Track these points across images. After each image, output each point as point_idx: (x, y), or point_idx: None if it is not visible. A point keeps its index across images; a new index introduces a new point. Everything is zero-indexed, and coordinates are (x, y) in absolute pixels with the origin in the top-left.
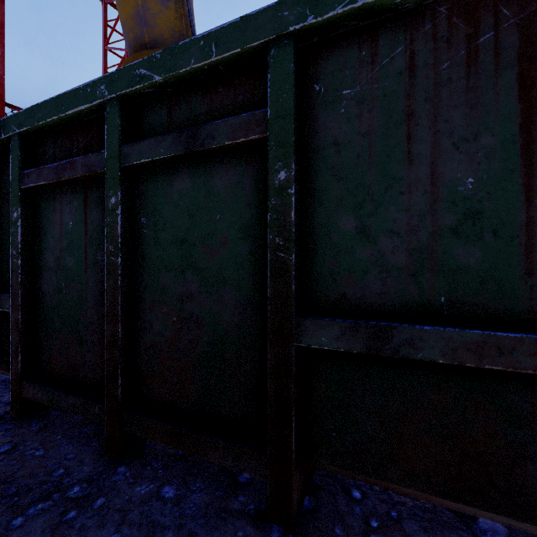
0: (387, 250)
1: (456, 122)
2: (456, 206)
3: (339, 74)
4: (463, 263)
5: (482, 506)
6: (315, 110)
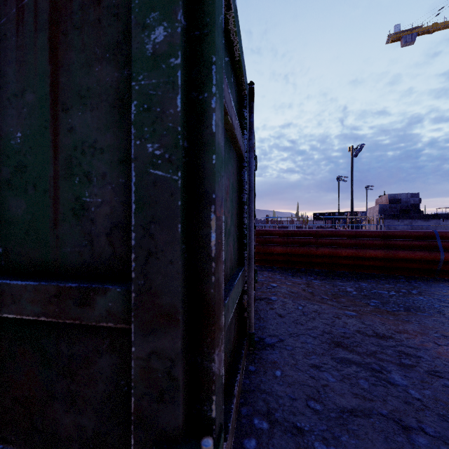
0: None
1: (10, 78)
2: (10, 159)
3: None
4: (15, 214)
5: (26, 447)
6: None
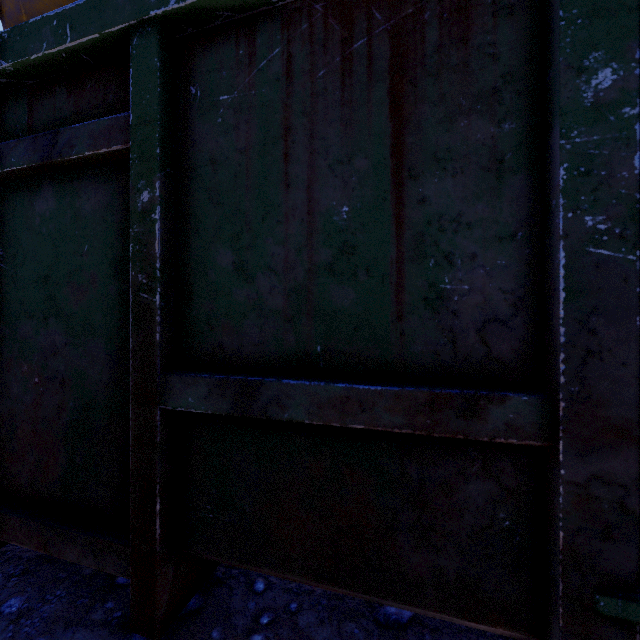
0: (264, 290)
1: (331, 141)
2: (331, 239)
3: (216, 75)
4: (338, 305)
5: (356, 588)
6: (192, 118)
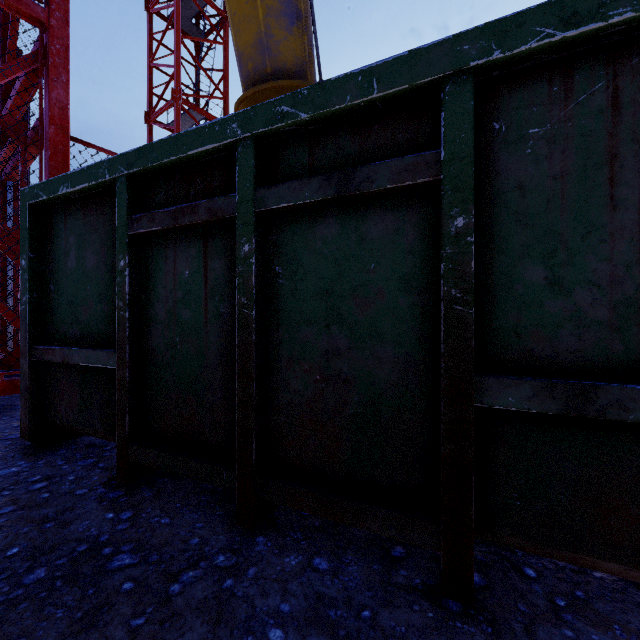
0: (584, 303)
1: None
2: None
3: (524, 111)
4: None
5: None
6: (495, 150)
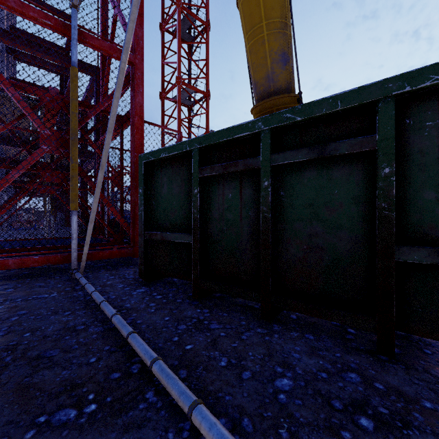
0: None
1: None
2: None
3: (423, 114)
4: None
5: None
6: (406, 133)
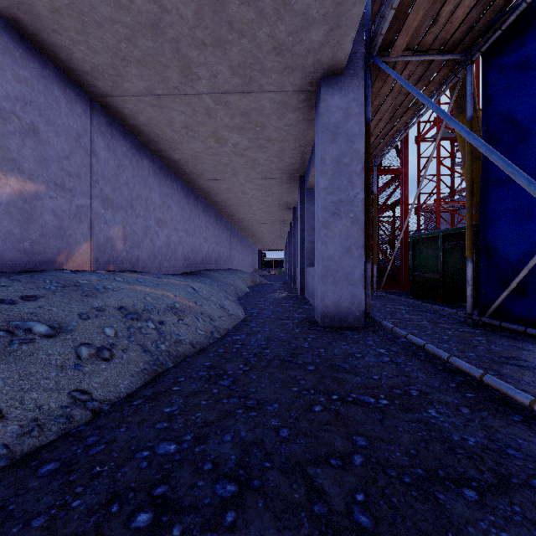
0: None
1: None
2: None
3: None
4: None
5: None
6: None
